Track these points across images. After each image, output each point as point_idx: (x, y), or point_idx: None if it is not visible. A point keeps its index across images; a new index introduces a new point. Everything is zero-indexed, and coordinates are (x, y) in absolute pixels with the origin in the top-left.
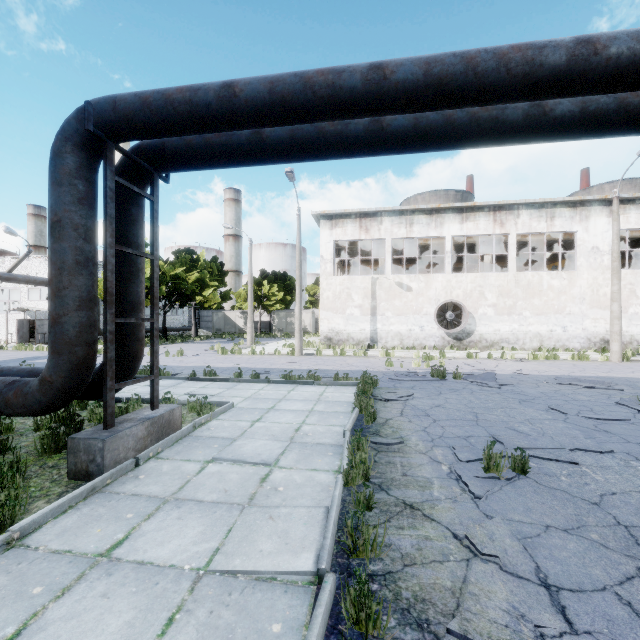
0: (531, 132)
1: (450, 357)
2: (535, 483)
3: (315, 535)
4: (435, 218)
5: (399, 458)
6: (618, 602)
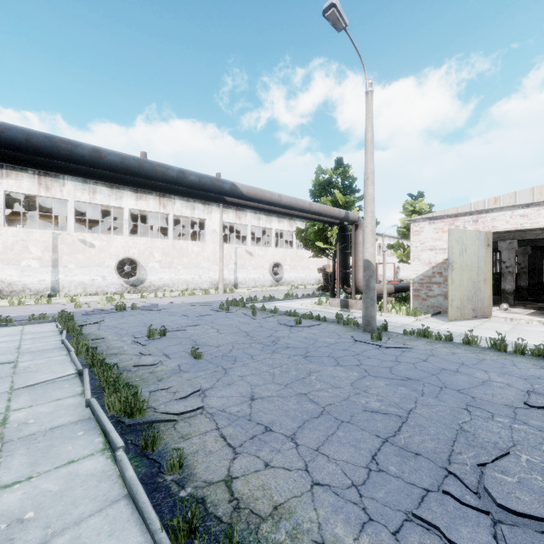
0: (168, 191)
1: (128, 298)
2: (168, 338)
3: (70, 367)
4: (116, 192)
5: (104, 344)
6: (184, 352)
